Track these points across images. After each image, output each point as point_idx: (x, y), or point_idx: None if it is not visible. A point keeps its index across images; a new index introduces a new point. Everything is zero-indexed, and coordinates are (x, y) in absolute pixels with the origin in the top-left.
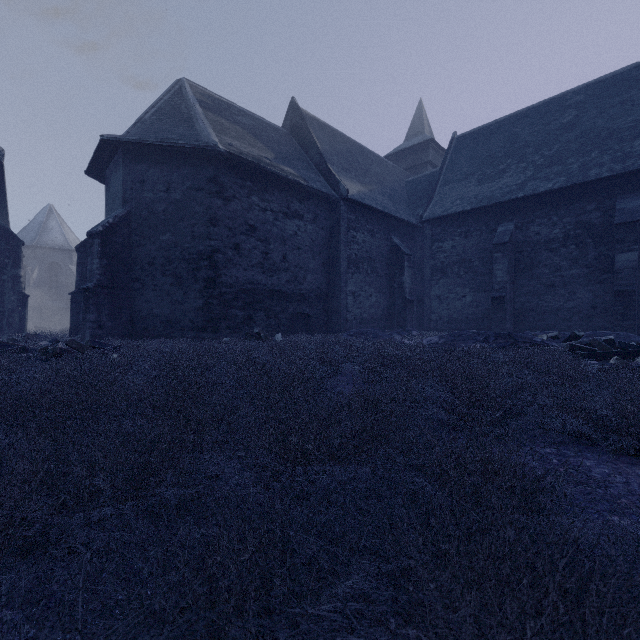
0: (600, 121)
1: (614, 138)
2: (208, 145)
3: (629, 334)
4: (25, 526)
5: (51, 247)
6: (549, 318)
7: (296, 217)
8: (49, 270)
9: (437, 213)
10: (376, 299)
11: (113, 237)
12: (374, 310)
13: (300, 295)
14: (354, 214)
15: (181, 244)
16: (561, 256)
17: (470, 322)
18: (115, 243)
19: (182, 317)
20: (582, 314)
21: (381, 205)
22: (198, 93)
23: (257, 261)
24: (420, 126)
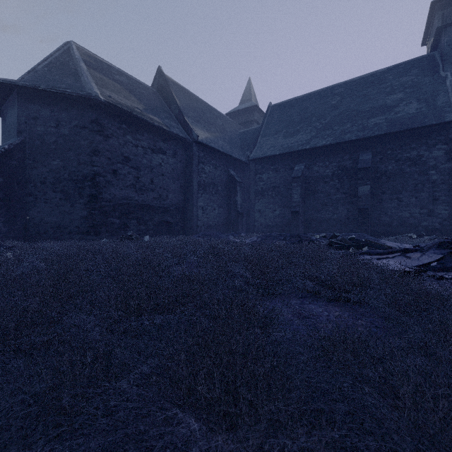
0: (352, 105)
1: (359, 116)
2: (91, 95)
3: (364, 234)
4: None
5: None
6: (324, 225)
7: (161, 152)
8: None
9: (258, 155)
10: (218, 212)
11: (8, 160)
12: (217, 219)
13: (164, 208)
14: (203, 153)
15: (69, 168)
16: (330, 186)
17: (279, 227)
18: (10, 165)
19: (70, 224)
20: (342, 222)
21: (222, 147)
22: (84, 54)
23: (131, 183)
24: (249, 96)
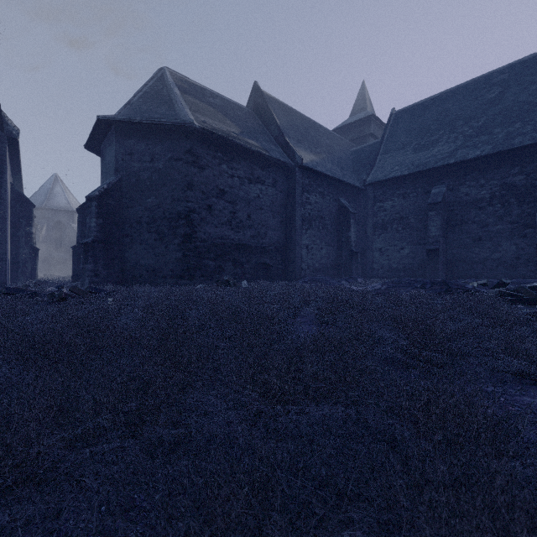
0: (522, 96)
1: (535, 111)
2: (185, 122)
3: None
4: (39, 460)
5: (56, 209)
6: (477, 267)
7: (259, 182)
8: (55, 228)
9: (378, 178)
10: (326, 251)
11: (107, 200)
12: (324, 260)
13: (262, 248)
14: (307, 179)
15: (163, 206)
16: (488, 214)
17: (407, 271)
18: (109, 205)
19: (164, 267)
20: (507, 264)
21: (330, 171)
22: (177, 79)
23: (226, 219)
24: (363, 104)
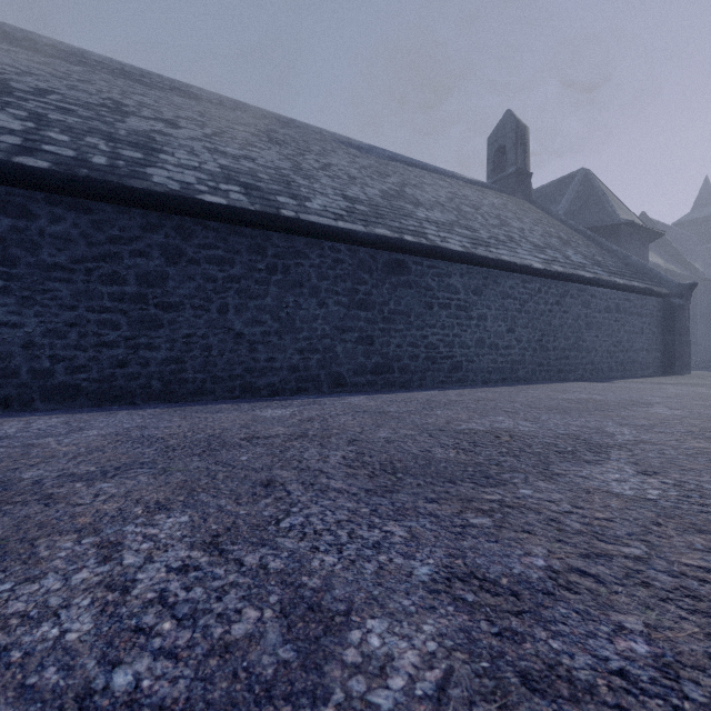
0: None
1: None
2: (657, 267)
3: None
4: None
5: None
6: None
7: None
8: None
9: None
10: (710, 337)
11: None
12: (710, 344)
13: None
14: (702, 286)
15: None
16: None
17: None
18: None
19: None
20: None
21: None
22: None
23: None
24: (708, 199)
